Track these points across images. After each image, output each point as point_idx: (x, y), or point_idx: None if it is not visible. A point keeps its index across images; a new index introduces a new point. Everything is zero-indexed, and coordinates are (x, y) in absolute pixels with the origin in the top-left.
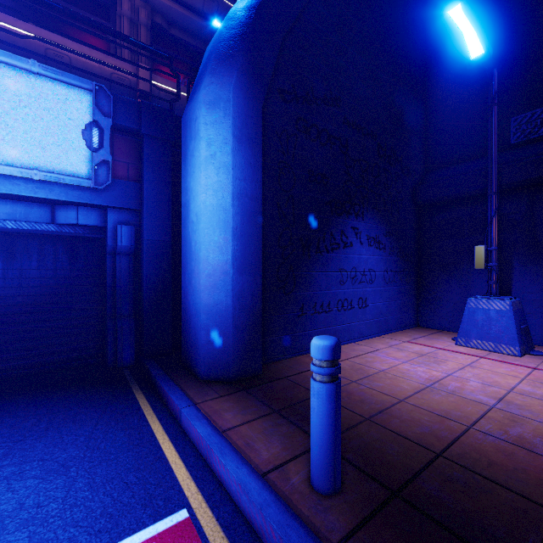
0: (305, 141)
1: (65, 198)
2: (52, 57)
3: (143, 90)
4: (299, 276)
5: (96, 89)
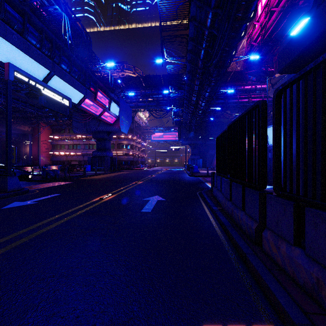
0: None
1: None
2: None
3: None
4: None
5: None
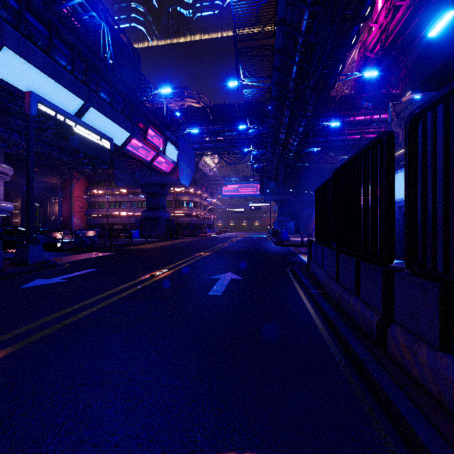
0: None
1: None
2: None
3: None
4: None
5: None
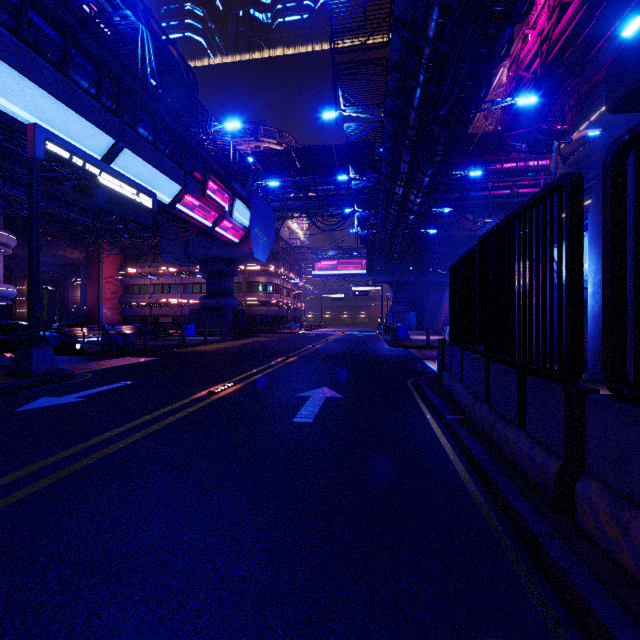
0: None
1: None
2: None
3: None
4: None
5: None
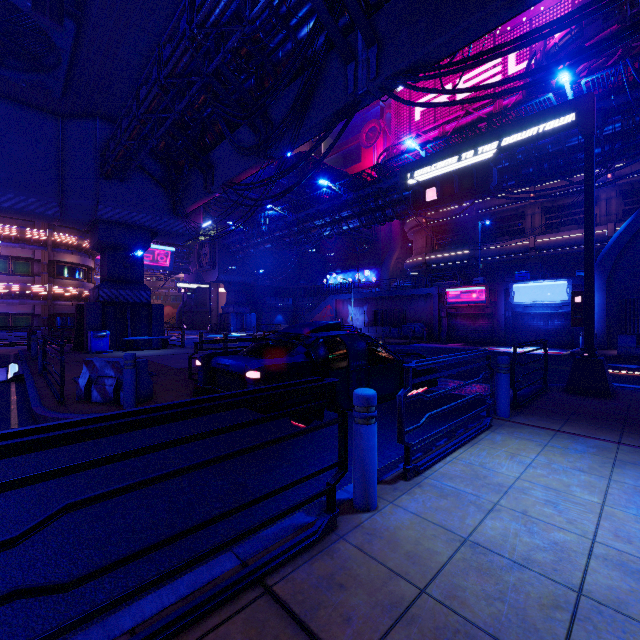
0: (634, 280)
1: (562, 305)
2: (568, 241)
3: (610, 236)
4: (631, 324)
5: (567, 280)
